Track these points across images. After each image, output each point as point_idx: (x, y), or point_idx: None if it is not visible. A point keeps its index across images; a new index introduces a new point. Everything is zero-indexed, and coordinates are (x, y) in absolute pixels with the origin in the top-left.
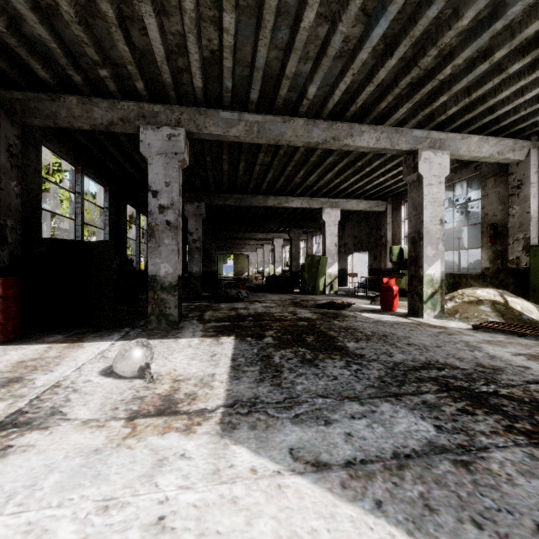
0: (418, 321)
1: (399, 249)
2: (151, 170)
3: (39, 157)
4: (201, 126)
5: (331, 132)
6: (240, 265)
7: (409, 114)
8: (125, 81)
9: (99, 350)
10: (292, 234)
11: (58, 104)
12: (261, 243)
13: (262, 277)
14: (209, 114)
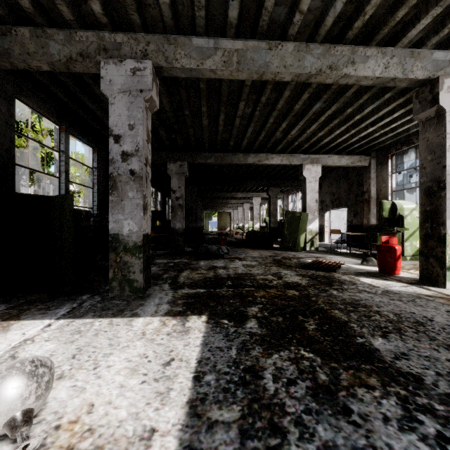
0: (444, 293)
1: (391, 204)
2: (112, 111)
3: (11, 111)
4: (171, 59)
5: (327, 59)
6: (223, 221)
7: (429, 31)
8: (81, 6)
9: (20, 339)
10: (270, 192)
11: (10, 39)
12: (241, 202)
13: (242, 233)
14: (179, 43)
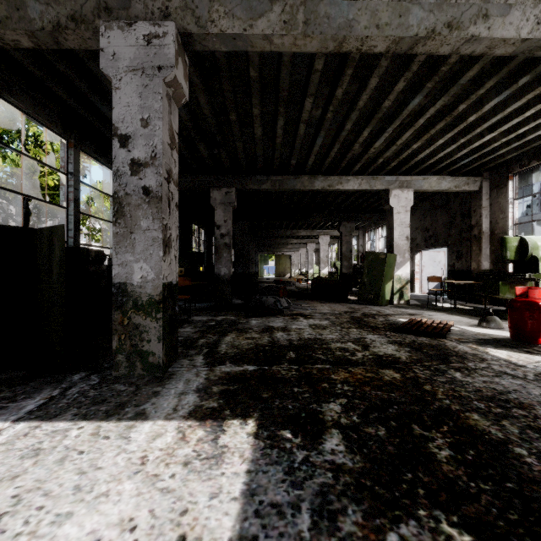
0: None
1: (519, 241)
2: (117, 99)
3: None
4: (205, 20)
5: (445, 12)
6: (282, 266)
7: None
8: None
9: None
10: (343, 229)
11: None
12: (304, 242)
13: (307, 281)
14: None
